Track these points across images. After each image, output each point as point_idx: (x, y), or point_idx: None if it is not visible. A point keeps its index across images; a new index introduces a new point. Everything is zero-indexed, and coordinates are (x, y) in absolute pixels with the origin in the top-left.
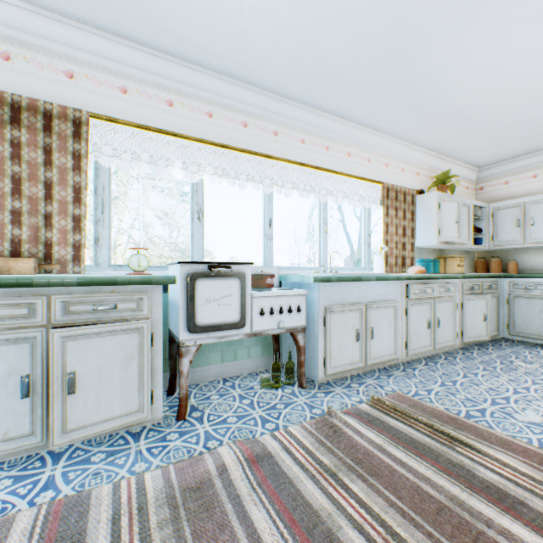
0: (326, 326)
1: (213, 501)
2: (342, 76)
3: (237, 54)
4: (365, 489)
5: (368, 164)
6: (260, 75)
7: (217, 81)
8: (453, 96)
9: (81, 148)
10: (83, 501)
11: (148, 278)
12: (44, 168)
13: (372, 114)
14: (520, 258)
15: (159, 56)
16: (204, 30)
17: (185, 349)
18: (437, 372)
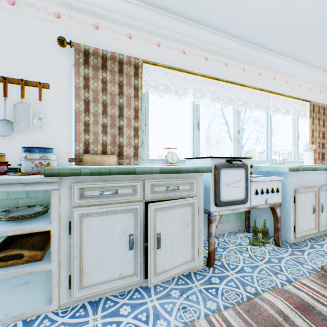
0: (295, 202)
1: None
2: (304, 23)
3: (234, 13)
4: None
5: (299, 88)
6: (242, 28)
7: (212, 35)
8: None
9: (138, 83)
10: None
11: (196, 168)
12: (118, 97)
13: (311, 51)
14: None
15: (180, 20)
16: None
17: (213, 218)
18: None
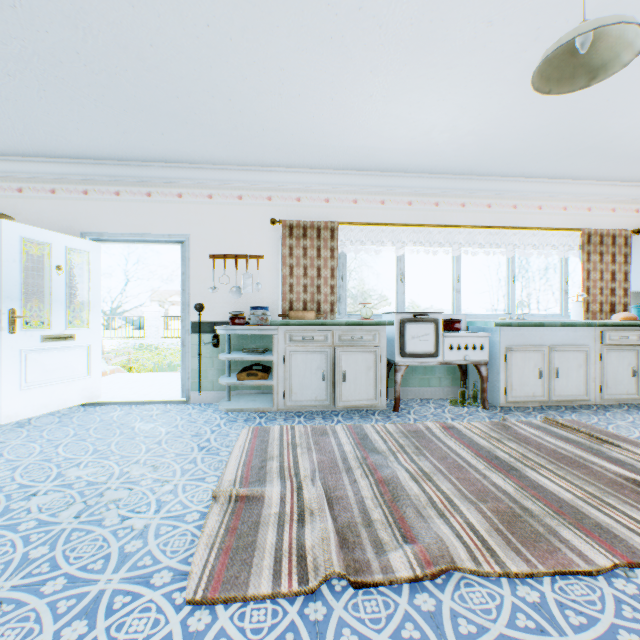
0: (506, 362)
1: (424, 435)
2: (522, 156)
3: (432, 162)
4: (516, 446)
5: (564, 212)
6: (449, 169)
7: (415, 178)
8: None
9: (334, 245)
10: (359, 426)
11: (378, 322)
12: (316, 259)
13: (563, 170)
14: None
15: (377, 175)
16: (409, 157)
17: (398, 368)
18: (633, 415)
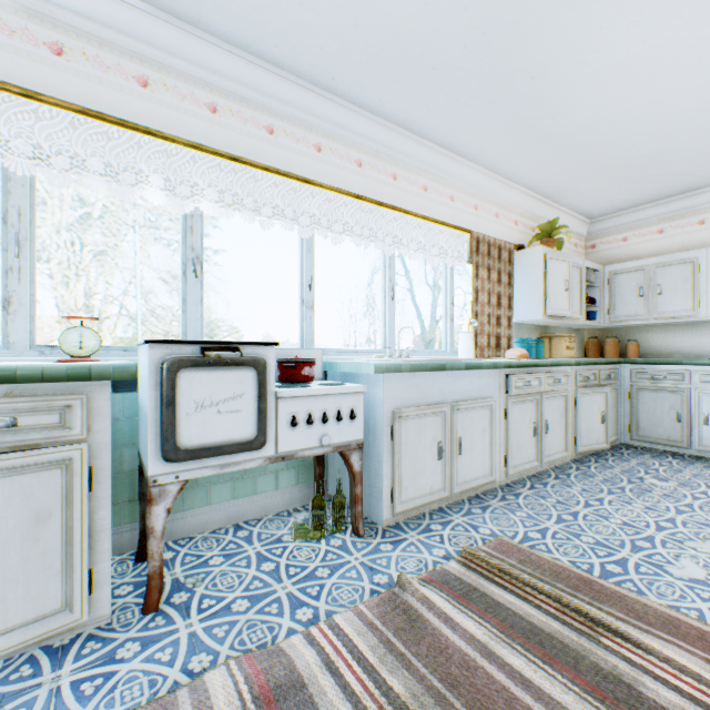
0: (394, 439)
1: None
2: (417, 64)
3: (255, 9)
4: None
5: (451, 204)
6: (292, 52)
7: (224, 54)
8: (570, 108)
9: None
10: None
11: (81, 370)
12: None
13: (459, 130)
14: (642, 338)
15: None
16: None
17: (158, 491)
18: (549, 499)
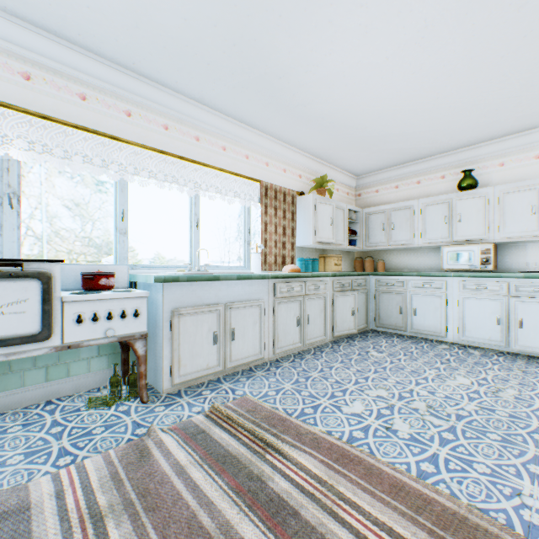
0: (173, 330)
1: None
2: (195, 59)
3: (52, 5)
4: (127, 535)
5: (247, 161)
6: (94, 40)
7: (35, 35)
8: (314, 101)
9: None
10: None
11: None
12: None
13: (243, 108)
14: (387, 258)
15: None
16: None
17: None
18: (298, 368)
